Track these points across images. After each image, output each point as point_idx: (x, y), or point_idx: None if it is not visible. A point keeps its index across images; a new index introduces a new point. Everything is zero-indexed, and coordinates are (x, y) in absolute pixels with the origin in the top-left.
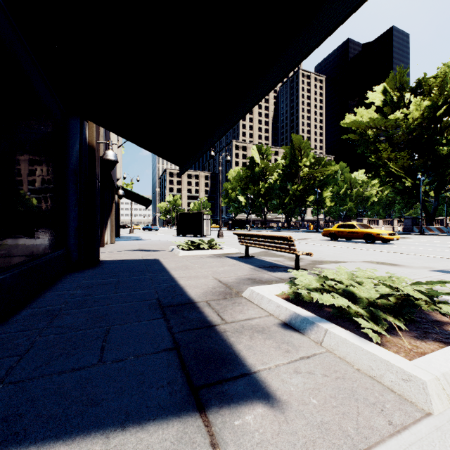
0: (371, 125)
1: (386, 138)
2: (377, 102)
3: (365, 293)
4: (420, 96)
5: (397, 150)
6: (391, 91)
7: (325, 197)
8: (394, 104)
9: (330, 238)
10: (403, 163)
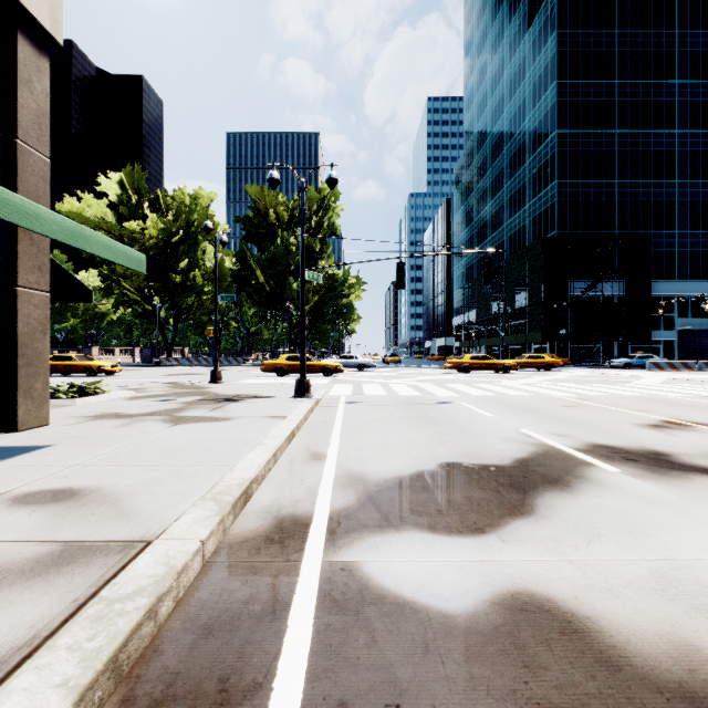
0: (103, 226)
1: None
2: (111, 195)
3: (65, 389)
4: (159, 213)
5: None
6: (130, 189)
7: None
8: (133, 208)
9: None
10: (139, 285)
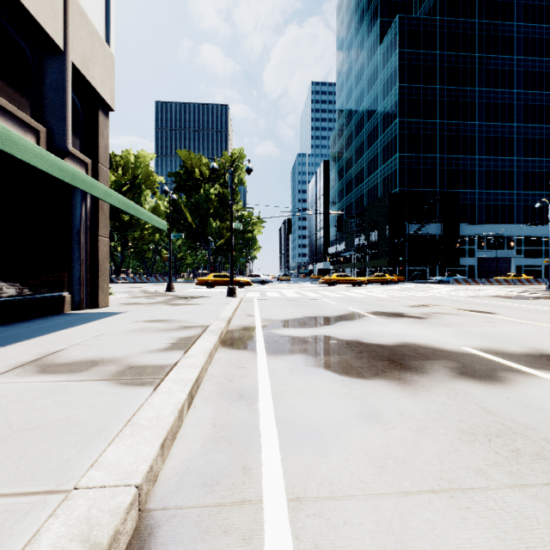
0: None
1: None
2: None
3: None
4: (111, 169)
5: None
6: None
7: None
8: None
9: None
10: None
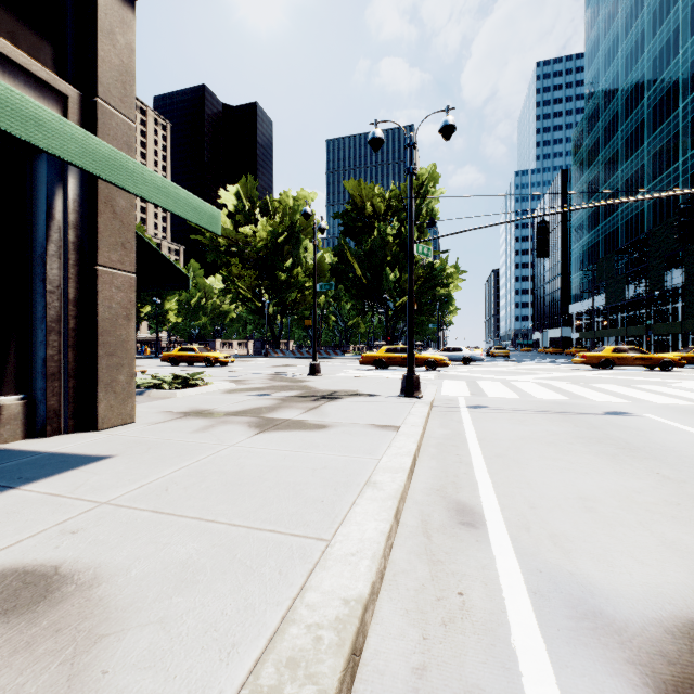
0: (223, 233)
1: (237, 252)
2: (230, 206)
3: (170, 379)
4: (267, 217)
5: (247, 267)
6: (244, 198)
7: (168, 309)
8: (246, 215)
9: (171, 363)
10: (251, 283)
